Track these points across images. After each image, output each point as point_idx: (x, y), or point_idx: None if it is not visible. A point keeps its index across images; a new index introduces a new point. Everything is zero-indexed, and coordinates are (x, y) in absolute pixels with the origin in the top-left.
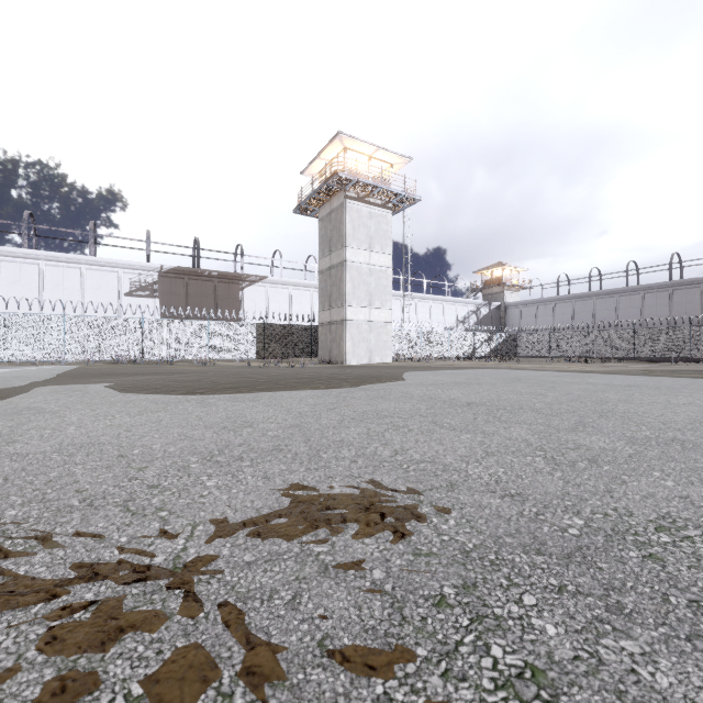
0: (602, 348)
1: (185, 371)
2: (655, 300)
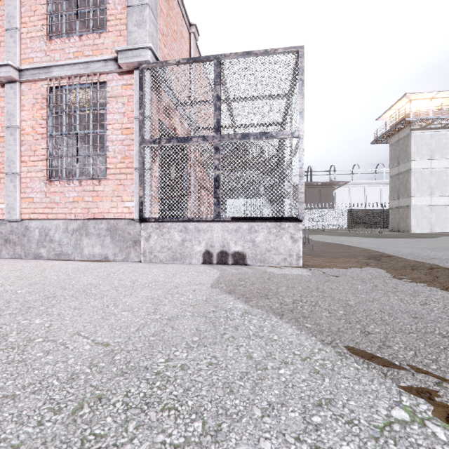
0: None
1: None
2: None
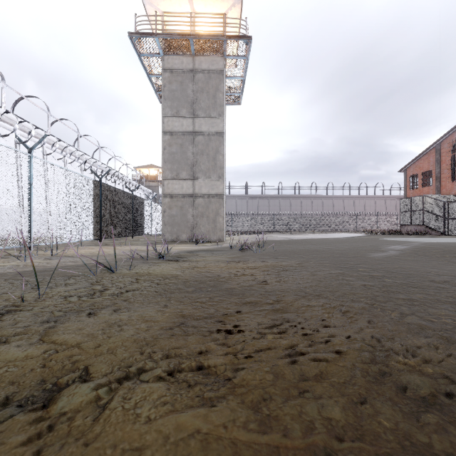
0: (239, 226)
1: (429, 269)
2: (241, 203)
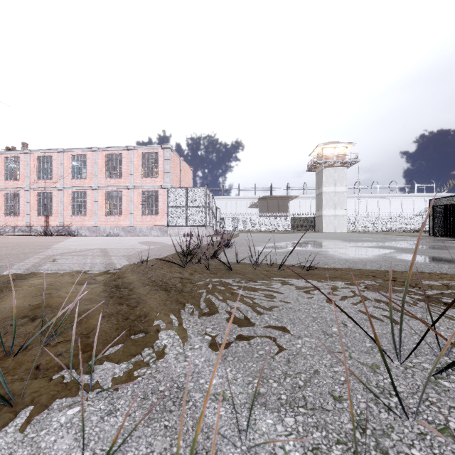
0: None
1: None
2: None
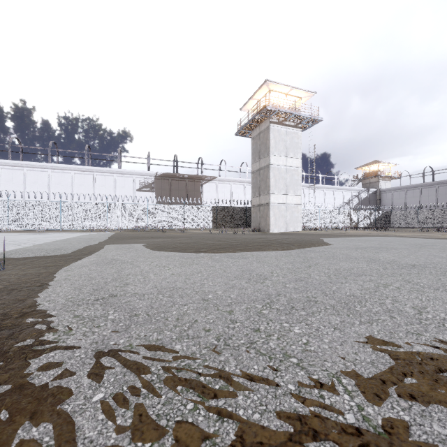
0: None
1: (175, 236)
2: None
